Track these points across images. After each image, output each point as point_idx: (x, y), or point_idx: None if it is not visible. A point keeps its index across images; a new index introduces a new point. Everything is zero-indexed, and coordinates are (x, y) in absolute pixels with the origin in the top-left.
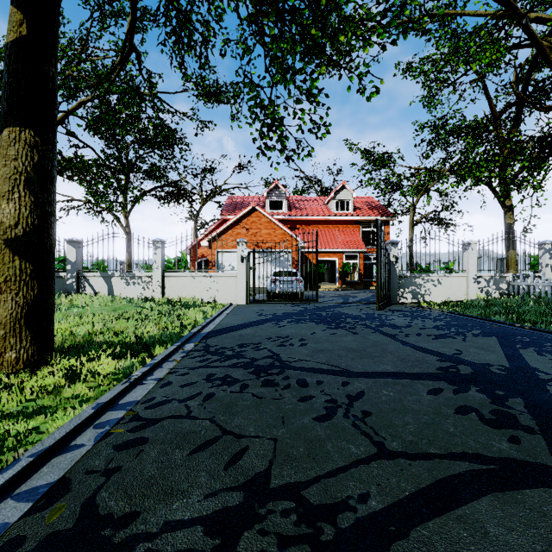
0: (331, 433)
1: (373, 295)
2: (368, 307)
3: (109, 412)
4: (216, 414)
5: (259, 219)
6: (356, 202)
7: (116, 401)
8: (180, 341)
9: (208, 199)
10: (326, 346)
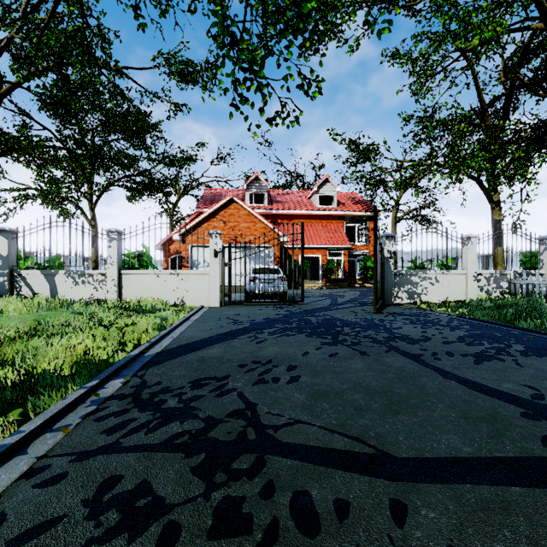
0: None
1: (361, 294)
2: (363, 309)
3: None
4: None
5: (237, 211)
6: (340, 197)
7: None
8: (99, 378)
9: (185, 193)
10: (329, 381)
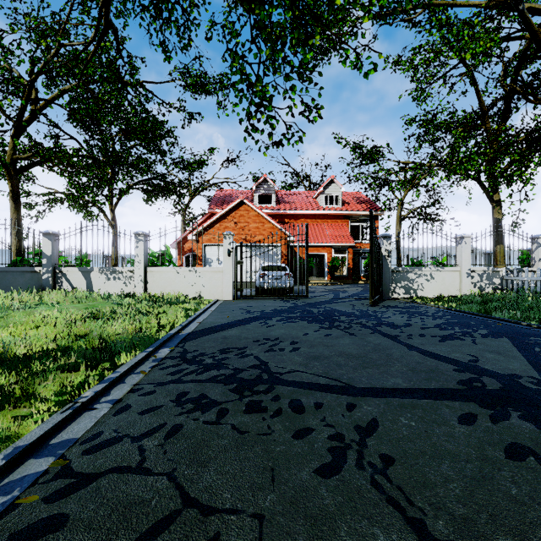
0: (343, 501)
1: (363, 290)
2: (361, 303)
3: (29, 461)
4: (179, 464)
5: (247, 213)
6: (345, 196)
7: (48, 440)
8: (153, 346)
9: (196, 193)
10: (321, 351)
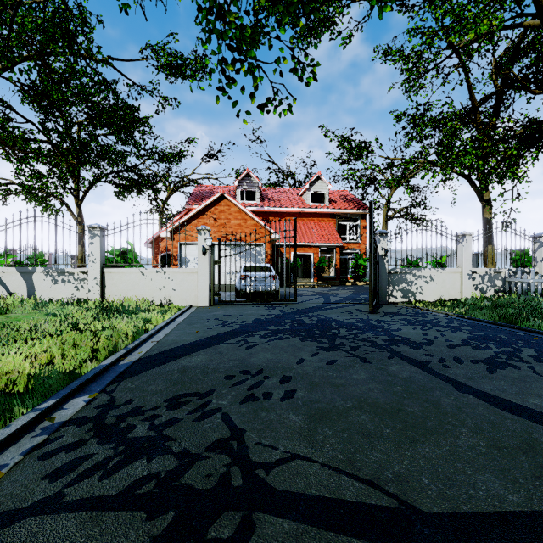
0: None
1: (353, 292)
2: (357, 309)
3: None
4: None
5: (228, 208)
6: (331, 194)
7: None
8: (58, 396)
9: (175, 190)
10: (330, 397)
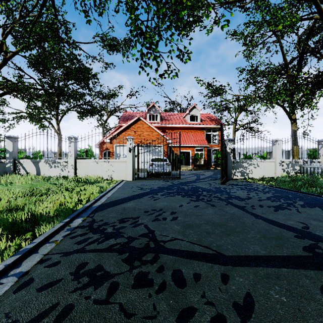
0: None
1: (214, 173)
2: (214, 182)
3: None
4: None
5: (142, 125)
6: (202, 116)
7: None
8: (70, 217)
9: (111, 114)
10: (193, 220)
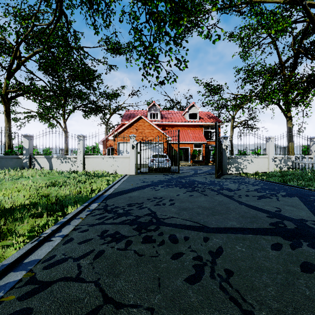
0: (203, 299)
1: (211, 168)
2: (210, 176)
3: (10, 273)
4: (102, 275)
5: (143, 123)
6: (200, 114)
7: (22, 260)
8: (88, 202)
9: (114, 112)
10: (187, 205)
